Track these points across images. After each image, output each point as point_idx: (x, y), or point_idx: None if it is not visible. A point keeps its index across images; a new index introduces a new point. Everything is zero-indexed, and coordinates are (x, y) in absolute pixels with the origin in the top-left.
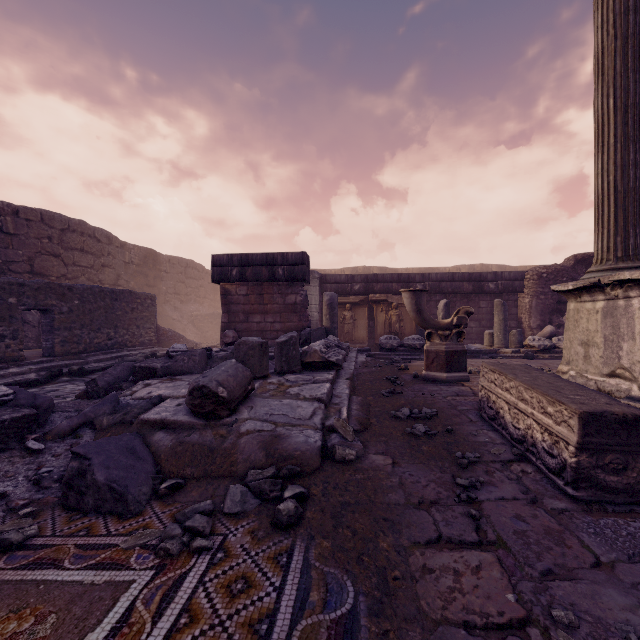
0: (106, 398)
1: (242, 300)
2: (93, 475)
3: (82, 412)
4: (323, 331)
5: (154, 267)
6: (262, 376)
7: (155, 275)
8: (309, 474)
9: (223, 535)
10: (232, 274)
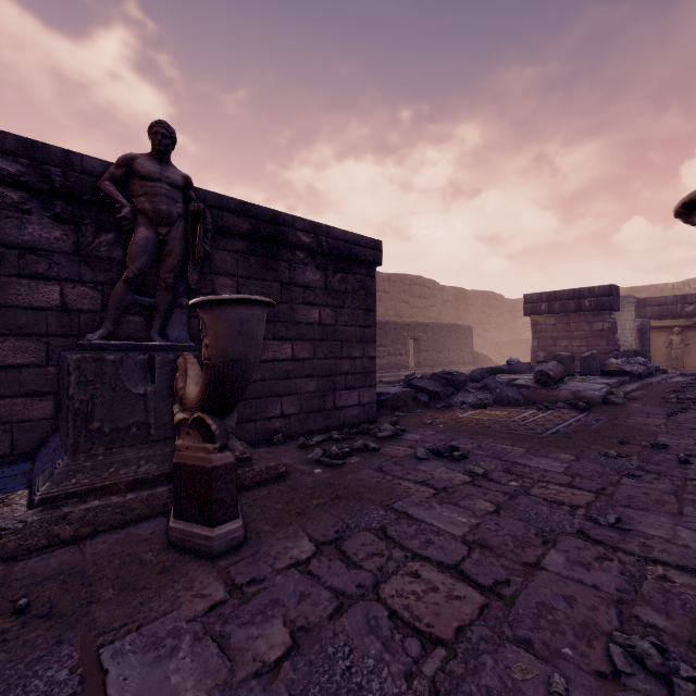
0: (490, 377)
1: (550, 329)
2: (506, 393)
3: (482, 382)
4: (631, 353)
5: (462, 302)
6: (570, 375)
7: (463, 309)
8: (595, 405)
9: (558, 409)
10: (541, 308)
